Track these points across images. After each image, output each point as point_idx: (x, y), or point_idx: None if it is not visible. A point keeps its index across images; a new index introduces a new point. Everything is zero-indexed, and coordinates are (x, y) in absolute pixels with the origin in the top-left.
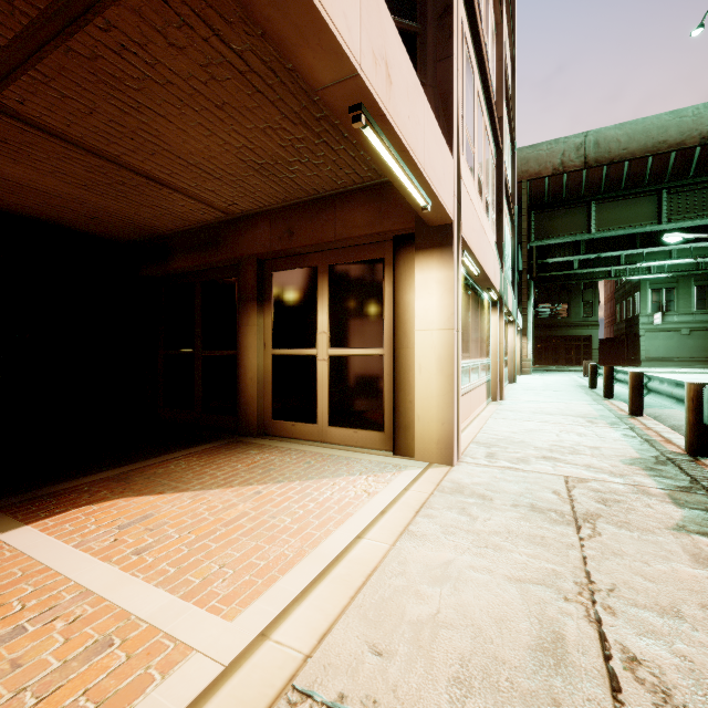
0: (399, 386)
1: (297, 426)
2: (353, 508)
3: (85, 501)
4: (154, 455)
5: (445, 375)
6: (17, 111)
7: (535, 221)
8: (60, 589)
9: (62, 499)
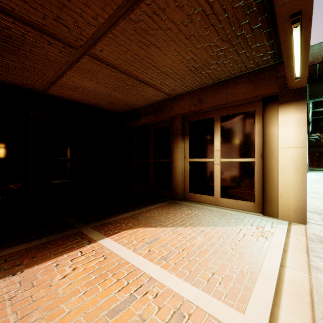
0: (266, 178)
1: (202, 196)
2: (263, 246)
3: (125, 228)
4: (141, 207)
5: (299, 173)
6: (98, 55)
7: (309, 89)
8: (139, 275)
9: (115, 225)
